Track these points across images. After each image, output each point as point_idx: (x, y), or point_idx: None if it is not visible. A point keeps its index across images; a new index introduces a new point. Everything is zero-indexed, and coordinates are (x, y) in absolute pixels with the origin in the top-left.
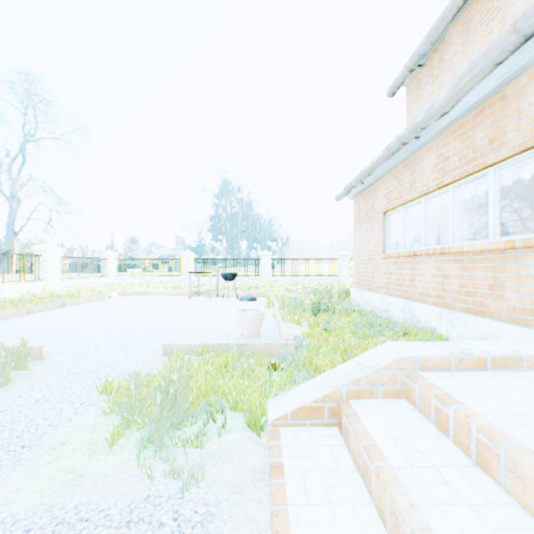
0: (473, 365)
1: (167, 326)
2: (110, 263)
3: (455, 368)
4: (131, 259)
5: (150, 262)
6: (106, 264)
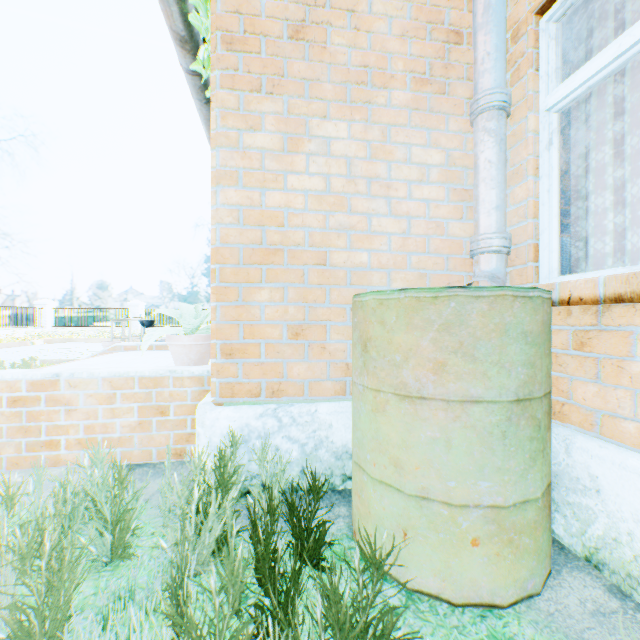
0: (148, 348)
1: (60, 356)
2: (46, 312)
3: (140, 350)
4: (72, 308)
5: (94, 312)
6: (41, 314)
